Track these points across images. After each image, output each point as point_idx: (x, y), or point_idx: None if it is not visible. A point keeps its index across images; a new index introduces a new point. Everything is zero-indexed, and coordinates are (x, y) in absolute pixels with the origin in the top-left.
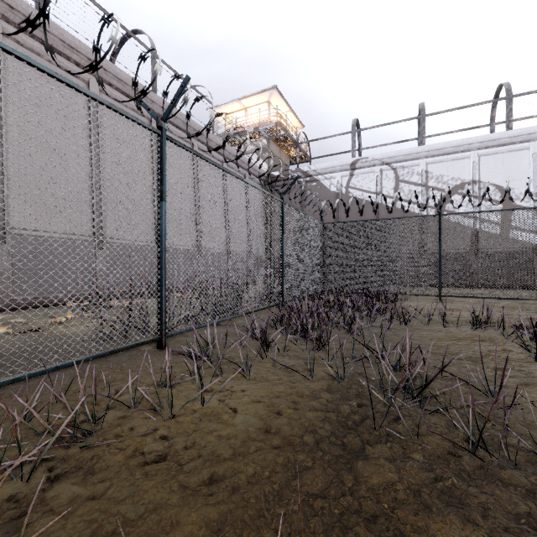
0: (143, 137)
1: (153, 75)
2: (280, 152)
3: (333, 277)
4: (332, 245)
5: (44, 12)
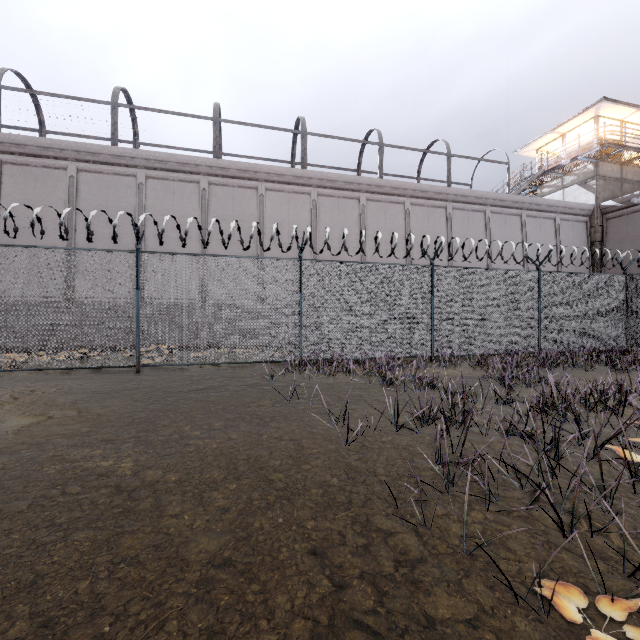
0: (424, 271)
1: (448, 171)
2: (621, 169)
3: (639, 334)
4: (639, 299)
5: (391, 241)
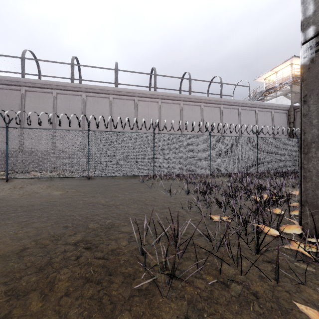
0: (206, 137)
1: (221, 91)
2: None
3: None
4: None
5: (192, 124)
